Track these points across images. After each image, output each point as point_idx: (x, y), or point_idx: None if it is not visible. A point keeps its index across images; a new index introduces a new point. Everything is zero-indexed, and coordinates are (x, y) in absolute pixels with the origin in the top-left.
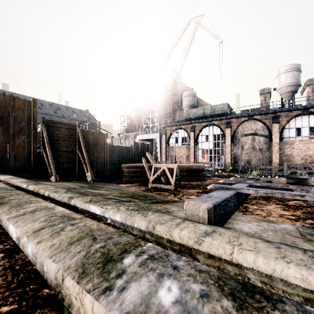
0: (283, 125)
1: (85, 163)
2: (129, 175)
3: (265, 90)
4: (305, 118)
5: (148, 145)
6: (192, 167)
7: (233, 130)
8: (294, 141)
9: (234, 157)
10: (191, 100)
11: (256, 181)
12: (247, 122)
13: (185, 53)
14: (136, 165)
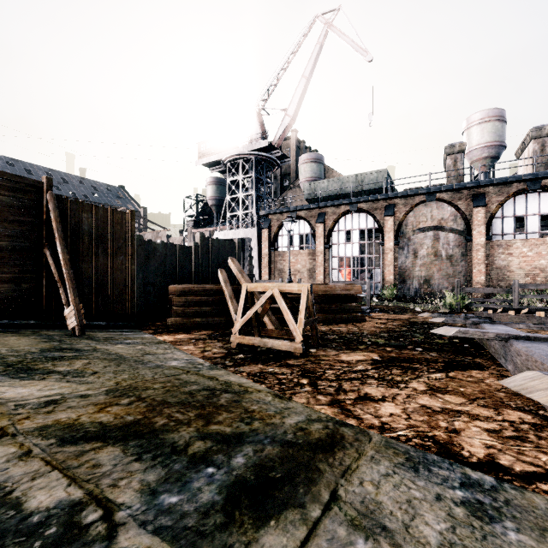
0: (492, 211)
1: (63, 281)
2: (185, 311)
3: (455, 147)
4: (533, 199)
5: (235, 245)
6: (334, 290)
7: (398, 221)
8: (512, 241)
9: (400, 271)
10: (314, 169)
11: (507, 325)
12: (424, 205)
13: (305, 80)
14: (203, 286)
